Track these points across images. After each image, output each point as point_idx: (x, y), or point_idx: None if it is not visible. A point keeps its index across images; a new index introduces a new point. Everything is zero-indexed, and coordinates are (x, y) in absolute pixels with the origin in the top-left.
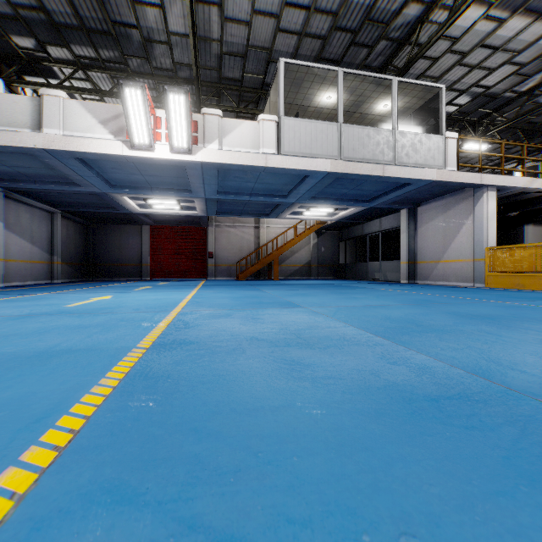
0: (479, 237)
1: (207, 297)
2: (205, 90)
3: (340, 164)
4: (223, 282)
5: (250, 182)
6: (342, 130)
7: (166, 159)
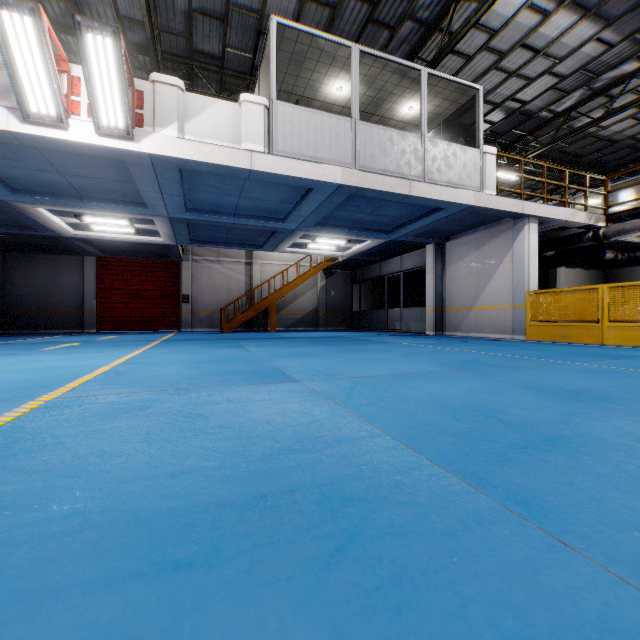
0: (519, 279)
1: (146, 362)
2: (170, 67)
3: (355, 175)
4: (199, 335)
5: (231, 195)
6: (357, 129)
7: (90, 145)
